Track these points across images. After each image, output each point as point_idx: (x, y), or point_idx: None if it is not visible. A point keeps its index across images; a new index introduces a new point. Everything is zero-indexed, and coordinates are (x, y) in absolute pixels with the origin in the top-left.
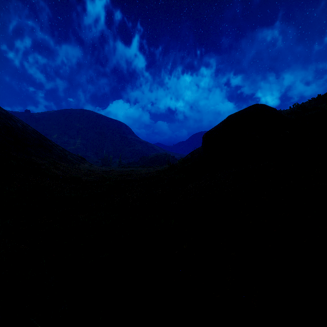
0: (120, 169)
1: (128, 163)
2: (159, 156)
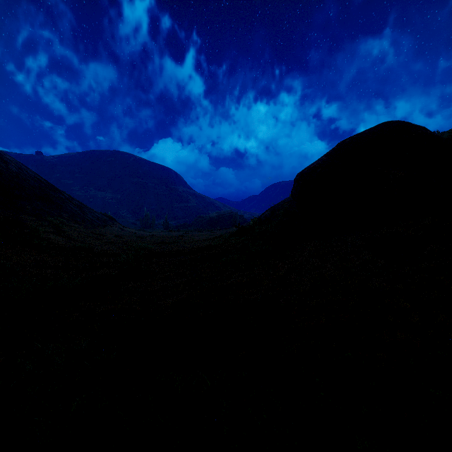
0: (165, 234)
1: (178, 226)
2: (221, 216)
